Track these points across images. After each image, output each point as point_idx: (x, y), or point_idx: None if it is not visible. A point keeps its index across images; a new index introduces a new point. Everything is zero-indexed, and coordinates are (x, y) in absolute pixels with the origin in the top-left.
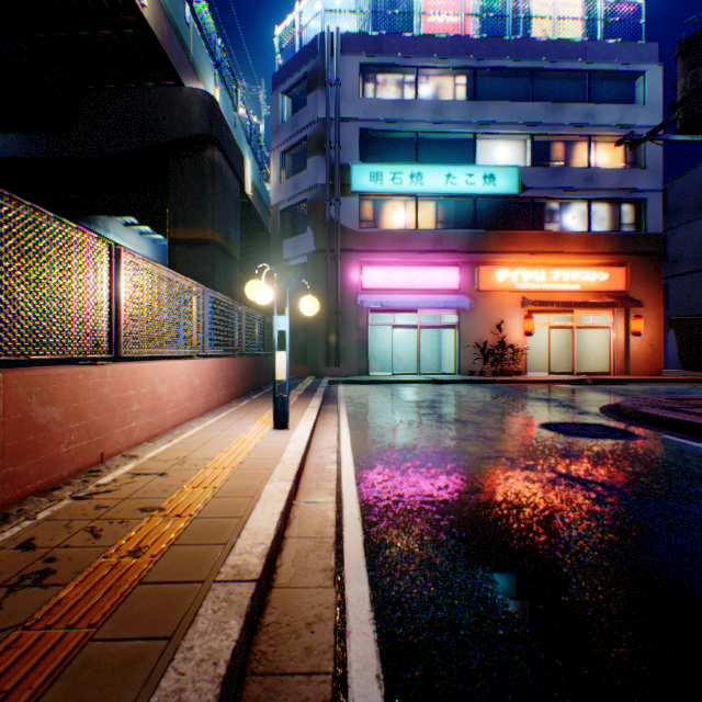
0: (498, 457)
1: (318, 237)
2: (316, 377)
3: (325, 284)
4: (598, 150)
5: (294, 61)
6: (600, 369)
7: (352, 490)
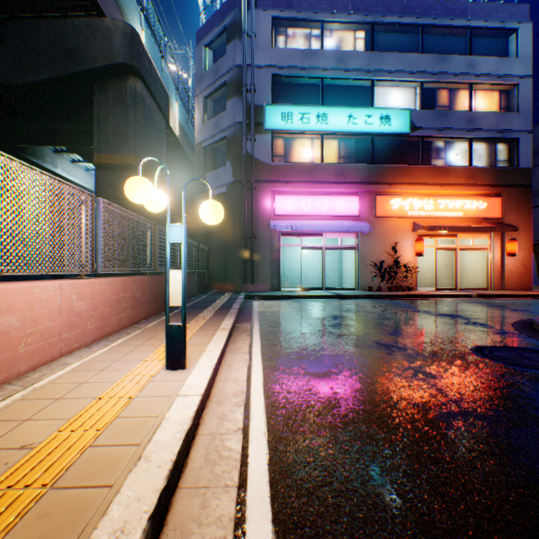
0: (465, 415)
1: (236, 169)
2: (234, 293)
3: (242, 211)
4: (477, 97)
5: (215, 17)
6: (478, 284)
7: (264, 527)
